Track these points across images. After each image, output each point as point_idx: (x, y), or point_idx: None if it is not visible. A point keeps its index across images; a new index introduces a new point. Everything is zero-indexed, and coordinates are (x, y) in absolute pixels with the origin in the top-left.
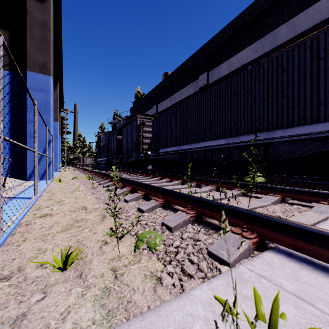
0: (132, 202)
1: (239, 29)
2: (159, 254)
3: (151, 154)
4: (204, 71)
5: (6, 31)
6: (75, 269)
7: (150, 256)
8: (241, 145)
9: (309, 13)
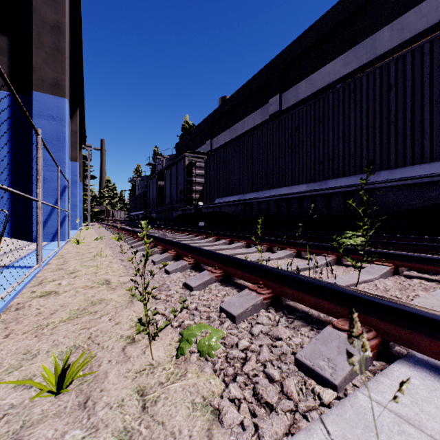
0: (176, 273)
1: (324, 34)
2: (216, 362)
3: (203, 206)
4: (276, 93)
5: (4, 36)
6: (78, 390)
7: (202, 366)
8: (329, 192)
9: (422, 9)
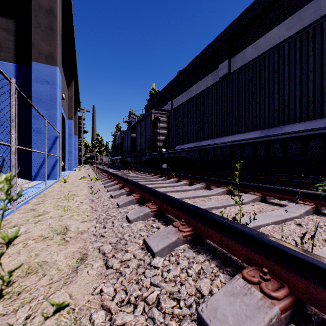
0: (138, 222)
1: (269, 3)
2: None
3: (166, 152)
4: (225, 59)
5: (11, 20)
6: None
7: None
8: (286, 137)
9: None
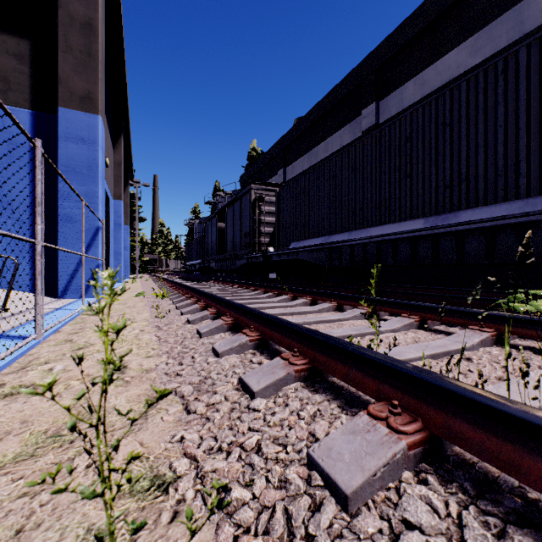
0: (231, 357)
1: (441, 12)
2: None
3: (275, 252)
4: (372, 101)
5: (25, 40)
6: None
7: None
8: (462, 229)
9: None
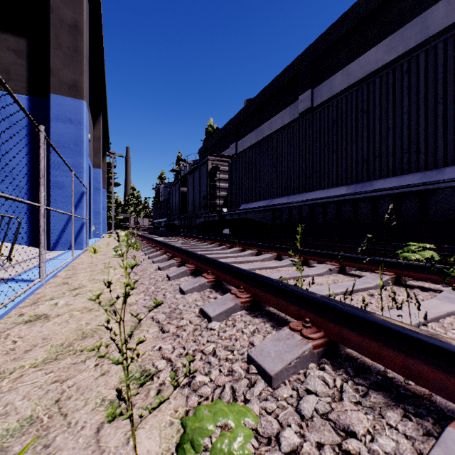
0: (193, 294)
1: (363, 17)
2: None
3: (228, 212)
4: (307, 88)
5: (23, 38)
6: None
7: None
8: (376, 195)
9: None
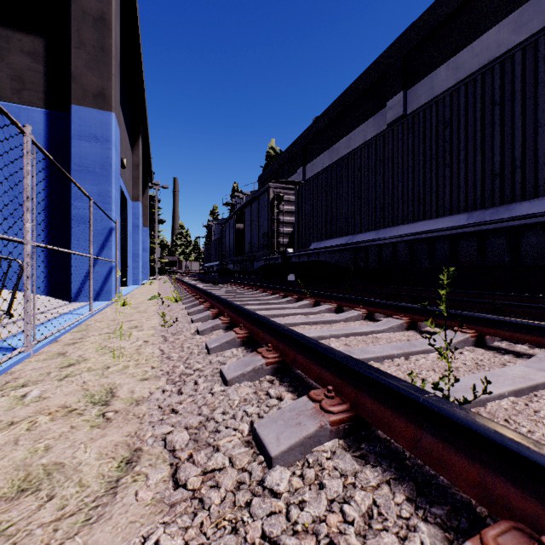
0: (242, 385)
1: None
2: None
3: (294, 253)
4: (398, 90)
5: (40, 38)
6: None
7: None
8: (517, 224)
9: None
